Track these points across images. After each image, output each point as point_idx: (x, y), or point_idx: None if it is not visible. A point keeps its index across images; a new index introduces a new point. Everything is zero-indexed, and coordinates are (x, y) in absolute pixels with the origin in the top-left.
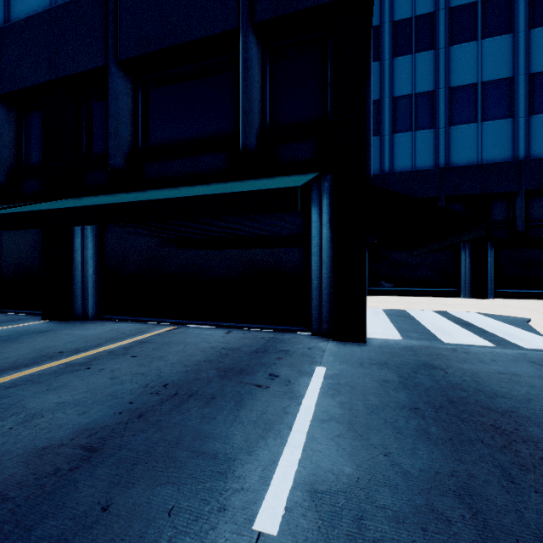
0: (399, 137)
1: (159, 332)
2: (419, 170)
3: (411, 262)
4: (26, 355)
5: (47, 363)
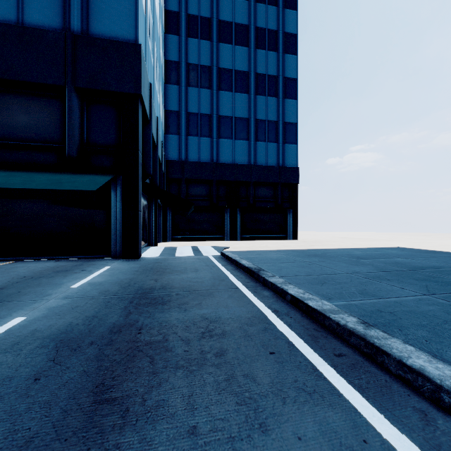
0: (191, 139)
1: (2, 264)
2: (202, 162)
3: (198, 219)
4: None
5: None
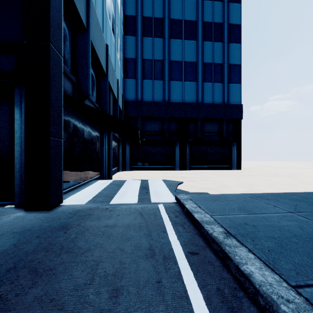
0: (146, 82)
1: None
2: (156, 101)
3: (152, 151)
4: None
5: None
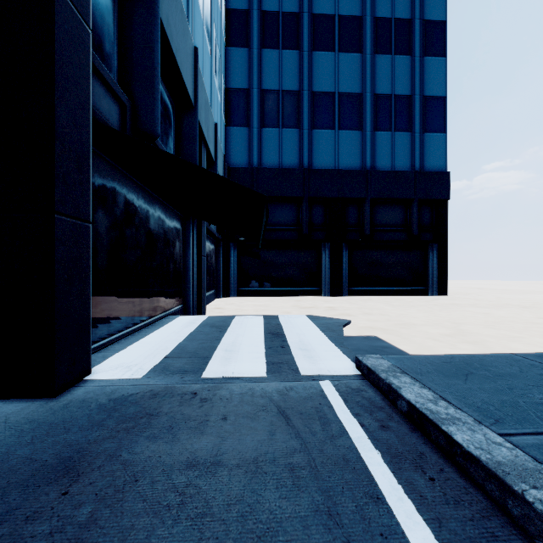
0: (267, 132)
1: None
2: (286, 168)
3: (279, 261)
4: None
5: None
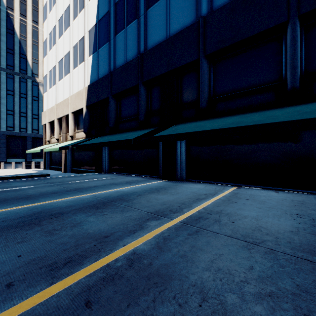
0: None
1: (233, 189)
2: None
3: None
4: (192, 194)
5: (210, 198)
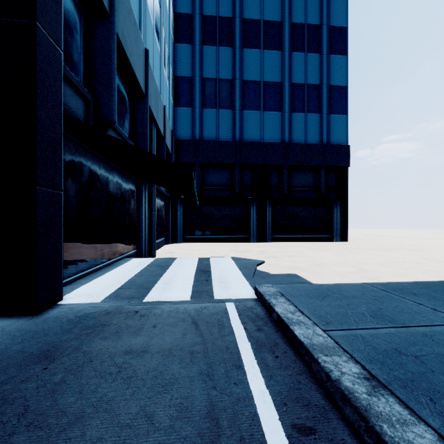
0: (207, 112)
1: None
2: (221, 140)
3: (216, 215)
4: None
5: None
